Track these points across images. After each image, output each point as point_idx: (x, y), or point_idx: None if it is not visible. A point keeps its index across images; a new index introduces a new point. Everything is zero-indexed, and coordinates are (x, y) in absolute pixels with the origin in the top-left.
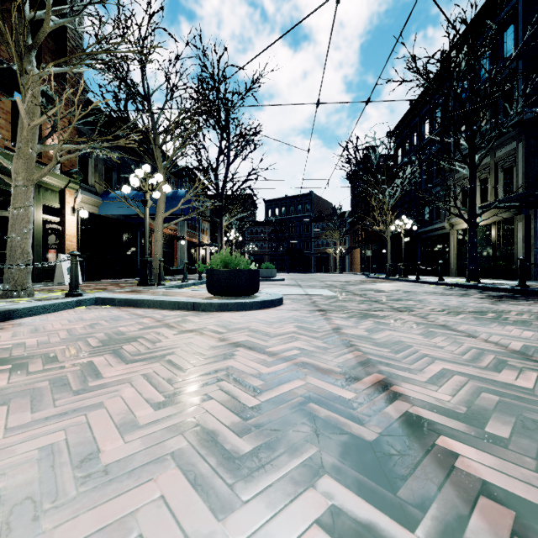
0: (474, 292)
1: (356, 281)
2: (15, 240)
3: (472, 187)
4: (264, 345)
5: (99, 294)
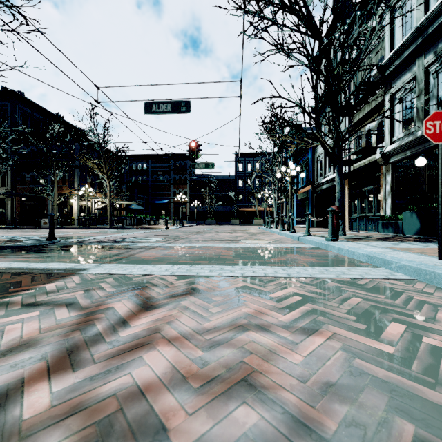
0: None
1: None
2: None
3: None
4: None
5: None
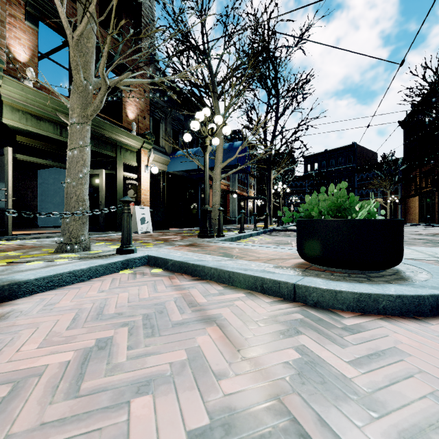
0: None
1: None
2: (70, 186)
3: None
4: None
5: (155, 249)
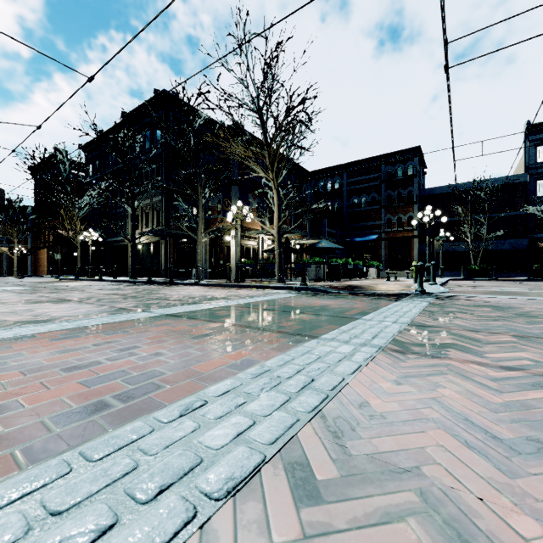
0: (128, 284)
1: (45, 282)
2: None
3: (134, 221)
4: (10, 300)
5: None
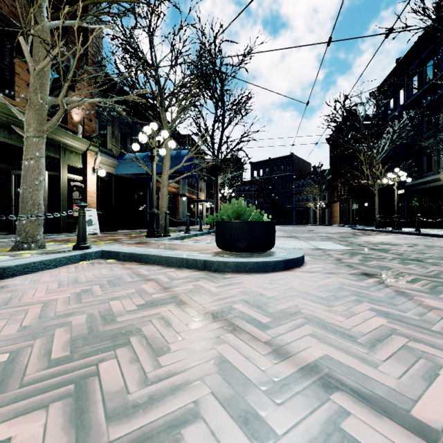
0: None
1: (348, 233)
2: (26, 192)
3: None
4: (382, 382)
5: (107, 246)
